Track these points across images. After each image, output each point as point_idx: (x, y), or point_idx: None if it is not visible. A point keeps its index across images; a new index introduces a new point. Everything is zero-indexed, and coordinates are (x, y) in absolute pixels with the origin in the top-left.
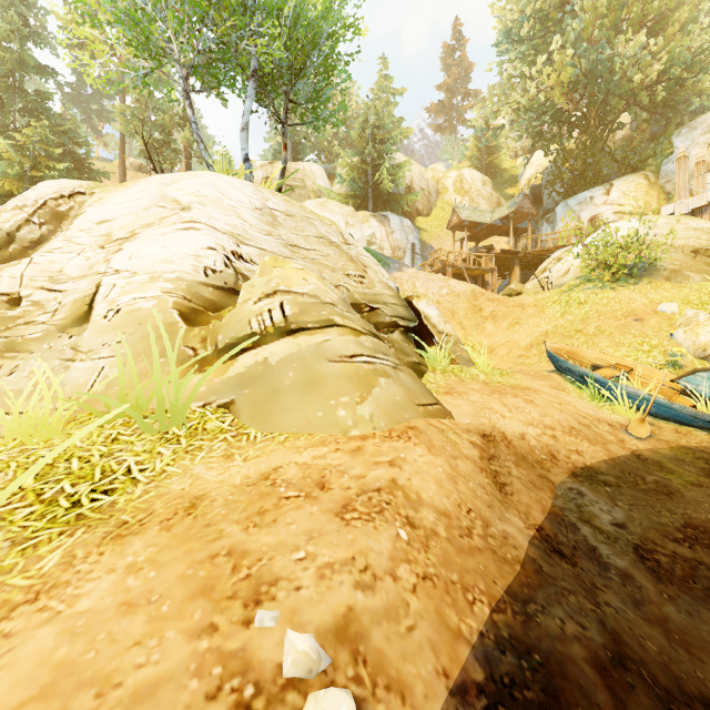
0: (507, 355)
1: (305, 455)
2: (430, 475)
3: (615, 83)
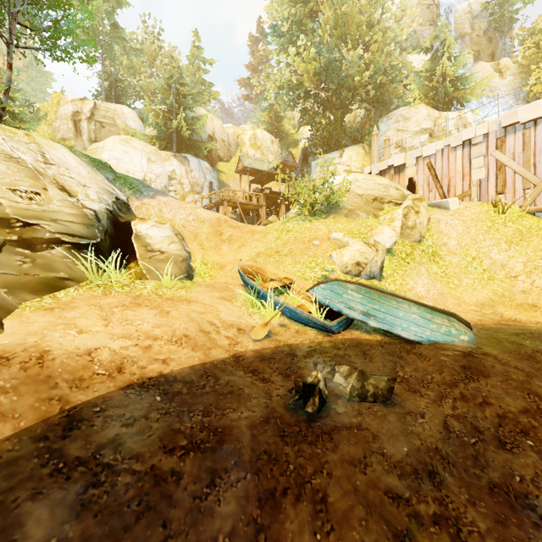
0: (230, 271)
1: None
2: None
3: (341, 78)
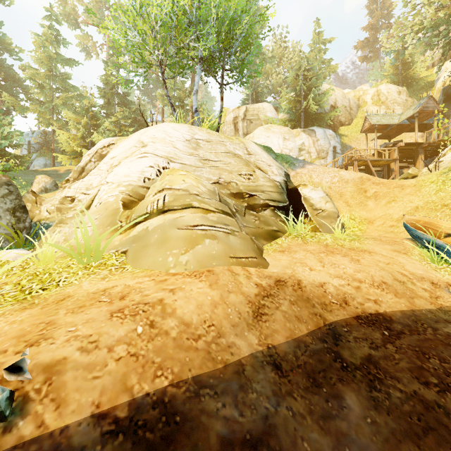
0: (381, 225)
1: (134, 281)
2: (196, 300)
3: None
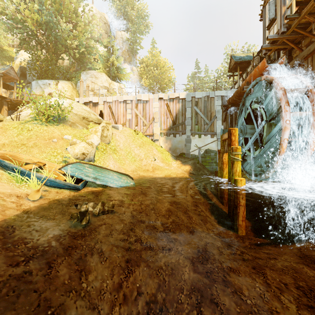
0: None
1: None
2: None
3: (58, 36)
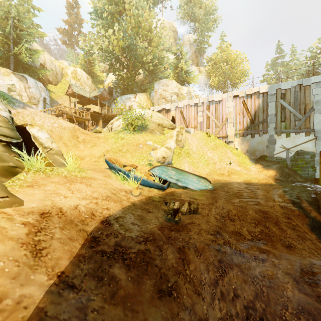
0: (89, 161)
1: None
2: None
3: (137, 55)
